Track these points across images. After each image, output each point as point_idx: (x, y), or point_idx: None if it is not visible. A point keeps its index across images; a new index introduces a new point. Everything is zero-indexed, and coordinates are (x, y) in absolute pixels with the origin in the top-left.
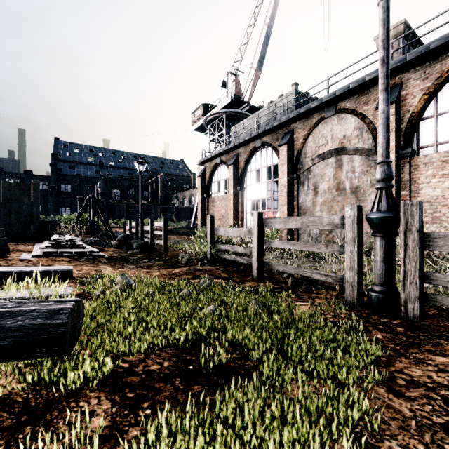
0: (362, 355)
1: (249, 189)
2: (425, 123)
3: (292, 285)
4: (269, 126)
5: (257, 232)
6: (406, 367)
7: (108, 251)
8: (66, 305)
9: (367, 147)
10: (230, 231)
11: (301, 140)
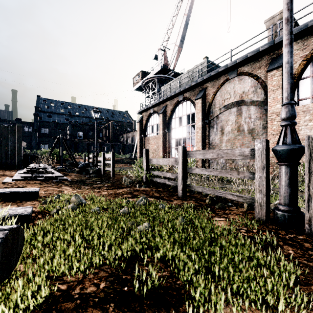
0: (287, 277)
1: (174, 131)
2: (303, 81)
3: (210, 203)
4: (188, 85)
5: (182, 162)
6: None
7: (71, 175)
8: None
9: (260, 100)
10: (161, 160)
11: (211, 95)
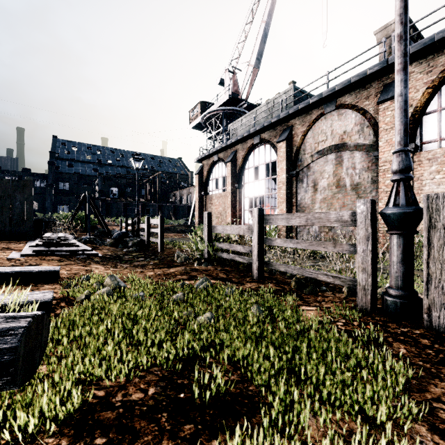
0: (393, 380)
1: (247, 187)
2: (429, 117)
3: (296, 287)
4: (268, 122)
5: (258, 230)
6: (444, 394)
7: (102, 249)
8: (19, 323)
9: (368, 143)
10: (228, 228)
11: (300, 136)
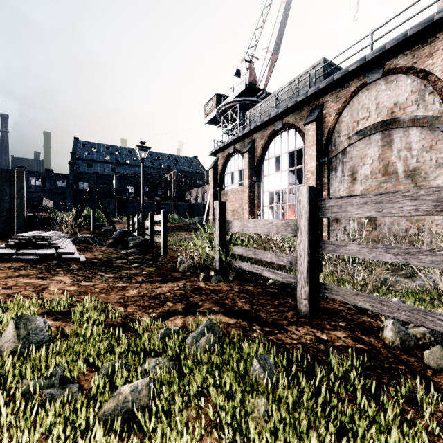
0: None
1: (267, 180)
2: None
3: (397, 345)
4: (292, 102)
5: (308, 226)
6: None
7: (95, 251)
8: None
9: (431, 114)
10: (251, 224)
11: (333, 116)
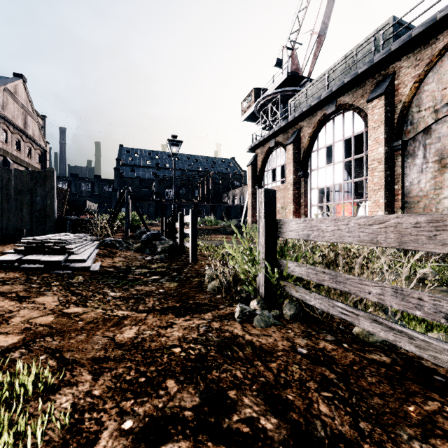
0: None
1: (315, 174)
2: None
3: None
4: (351, 76)
5: None
6: None
7: (117, 257)
8: None
9: None
10: (327, 226)
11: (410, 85)
